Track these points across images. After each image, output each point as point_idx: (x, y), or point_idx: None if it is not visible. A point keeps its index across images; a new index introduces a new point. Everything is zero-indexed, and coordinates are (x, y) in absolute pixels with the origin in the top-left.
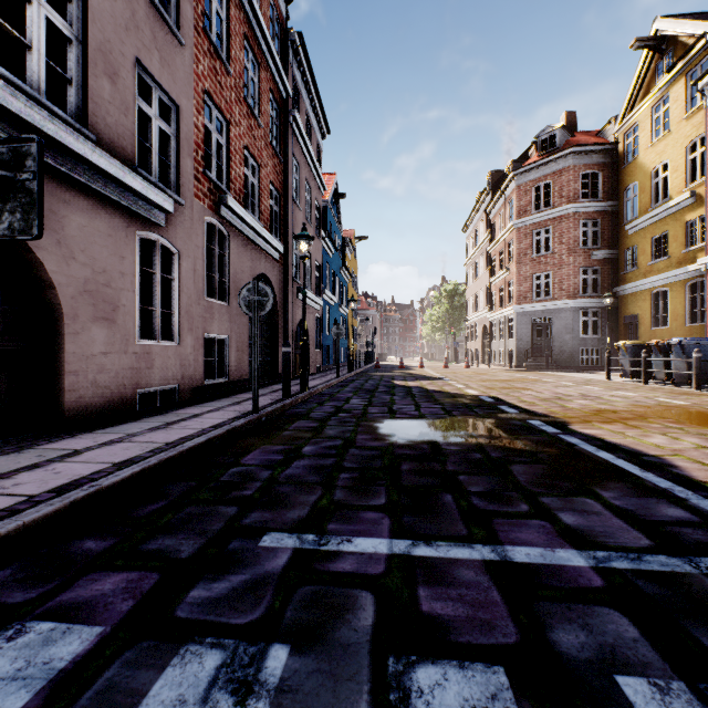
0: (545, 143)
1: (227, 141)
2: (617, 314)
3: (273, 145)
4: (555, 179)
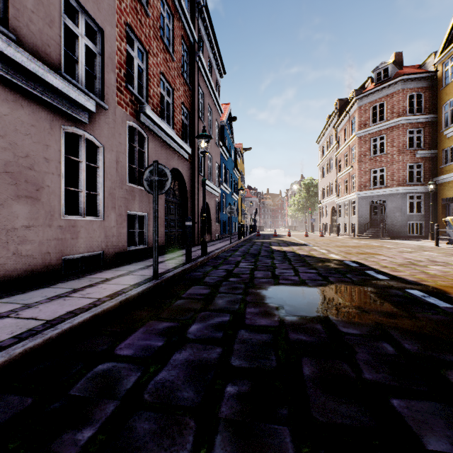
0: (380, 75)
1: (146, 66)
2: (436, 197)
3: (184, 76)
4: (388, 100)
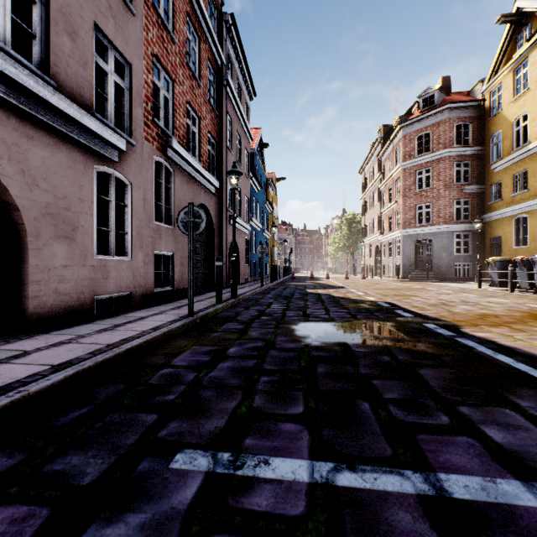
0: (426, 101)
1: (172, 96)
2: (484, 236)
3: (211, 102)
4: (434, 130)
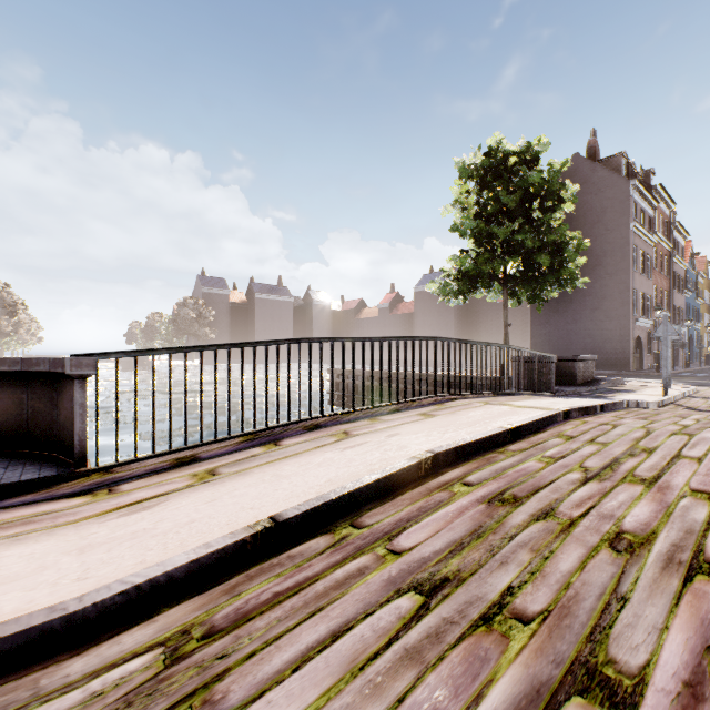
0: None
1: (656, 291)
2: None
3: (666, 276)
4: None
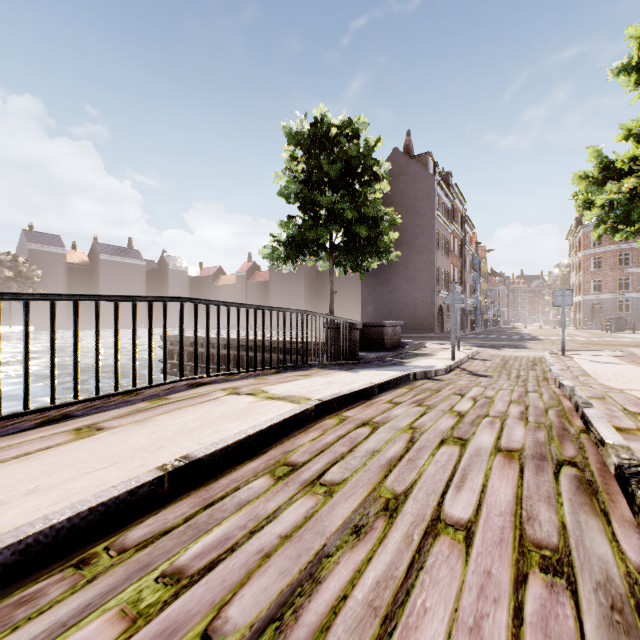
0: None
1: (453, 269)
2: None
3: (459, 258)
4: None
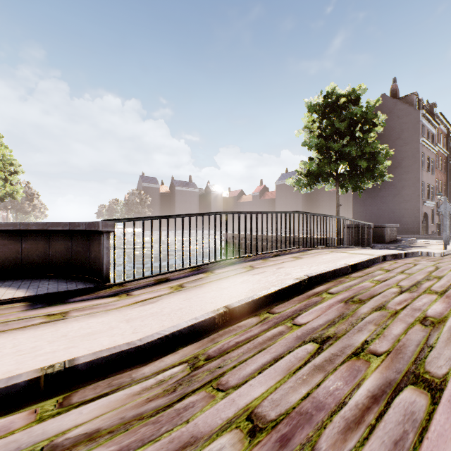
0: None
1: (437, 183)
2: None
3: (444, 173)
4: None
